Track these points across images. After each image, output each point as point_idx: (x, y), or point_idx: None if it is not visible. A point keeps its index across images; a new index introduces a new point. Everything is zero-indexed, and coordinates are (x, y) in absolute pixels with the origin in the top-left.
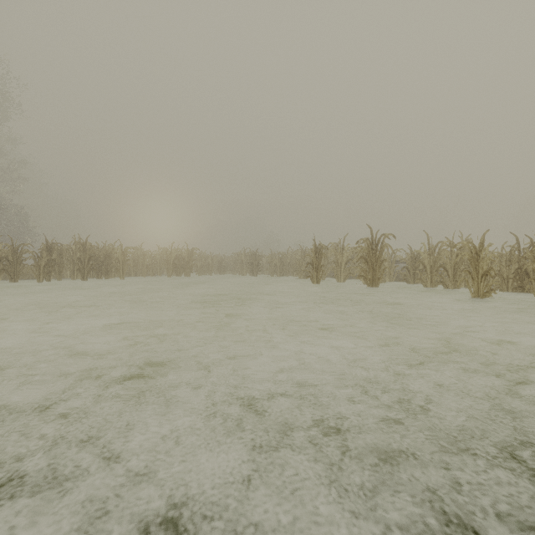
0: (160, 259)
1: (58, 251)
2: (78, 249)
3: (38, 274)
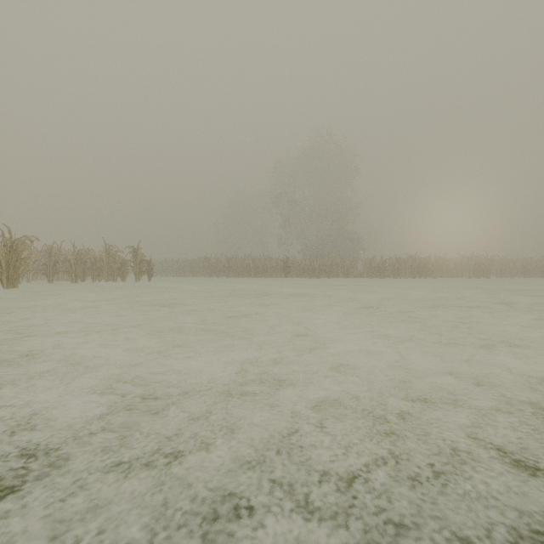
0: (461, 264)
1: (400, 262)
2: (410, 260)
3: (393, 274)
